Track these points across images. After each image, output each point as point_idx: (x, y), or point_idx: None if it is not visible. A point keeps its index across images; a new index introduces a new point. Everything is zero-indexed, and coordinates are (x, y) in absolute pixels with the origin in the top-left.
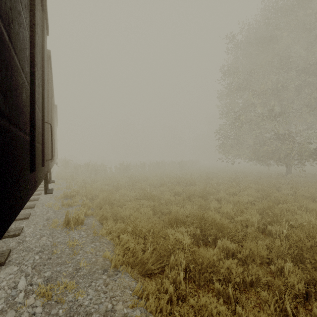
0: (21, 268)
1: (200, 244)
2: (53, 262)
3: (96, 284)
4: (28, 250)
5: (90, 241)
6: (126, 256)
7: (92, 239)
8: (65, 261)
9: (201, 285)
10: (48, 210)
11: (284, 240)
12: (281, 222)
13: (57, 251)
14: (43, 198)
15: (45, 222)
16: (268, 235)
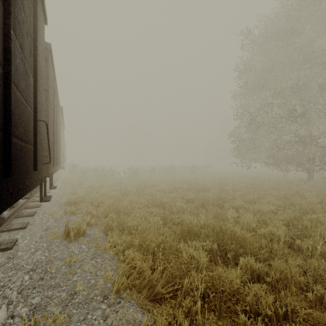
0: (4, 293)
1: (218, 261)
2: (45, 284)
3: (93, 316)
4: (18, 269)
5: (91, 257)
6: (132, 277)
7: (93, 255)
8: (59, 283)
9: (222, 316)
10: (49, 218)
11: (320, 259)
12: (312, 235)
13: (52, 269)
14: (46, 204)
15: (43, 232)
16: (296, 250)
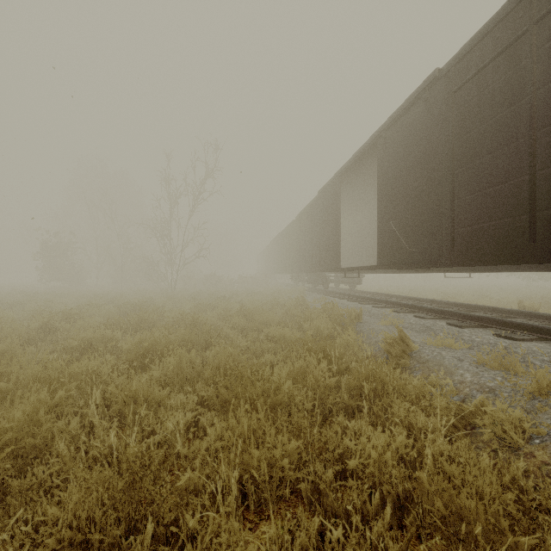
0: None
1: None
2: None
3: None
4: None
5: None
6: None
7: None
8: None
9: None
10: None
11: None
12: None
13: None
14: None
15: None
16: None
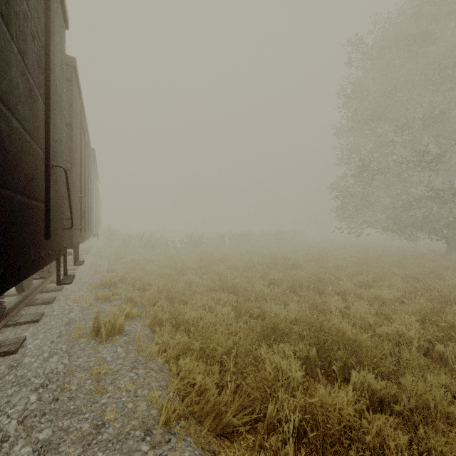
0: None
1: (317, 375)
2: (60, 408)
3: None
4: (22, 384)
5: (130, 366)
6: (189, 398)
7: (133, 363)
8: (80, 407)
9: None
10: (73, 307)
11: None
12: None
13: (72, 384)
14: (70, 287)
15: (63, 328)
16: (437, 360)
